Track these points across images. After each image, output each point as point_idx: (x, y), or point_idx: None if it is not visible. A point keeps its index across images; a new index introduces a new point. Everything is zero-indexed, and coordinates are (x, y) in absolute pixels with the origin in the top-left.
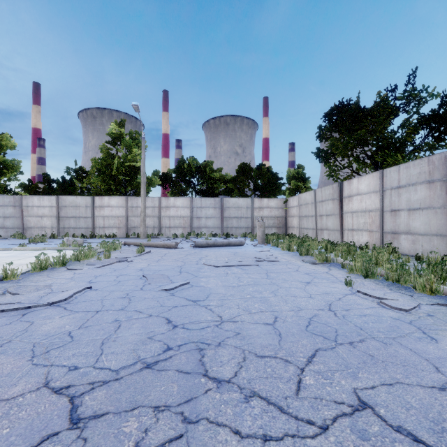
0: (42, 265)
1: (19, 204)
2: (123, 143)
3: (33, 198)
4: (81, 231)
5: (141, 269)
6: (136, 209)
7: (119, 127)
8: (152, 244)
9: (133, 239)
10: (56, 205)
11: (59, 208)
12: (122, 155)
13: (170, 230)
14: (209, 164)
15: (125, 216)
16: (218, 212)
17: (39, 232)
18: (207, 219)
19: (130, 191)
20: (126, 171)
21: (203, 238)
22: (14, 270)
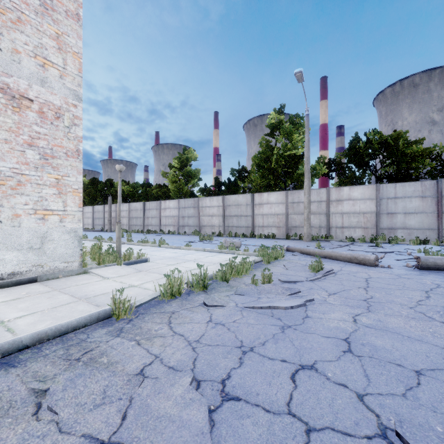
0: (173, 289)
1: (197, 206)
2: (283, 131)
3: (206, 199)
4: (242, 230)
5: (348, 346)
6: (297, 205)
7: (278, 115)
8: (329, 255)
9: (294, 241)
10: (222, 205)
11: (224, 207)
12: (281, 144)
13: (342, 232)
14: (402, 135)
15: (285, 213)
16: (429, 204)
17: (210, 230)
18: (407, 216)
19: (288, 186)
20: (285, 163)
21: (404, 245)
22: (125, 302)
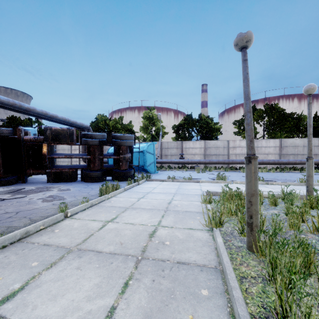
0: None
1: None
2: None
3: None
4: None
5: None
6: None
7: None
8: None
9: None
10: None
11: None
12: None
13: None
14: None
15: None
16: None
17: None
18: None
19: None
20: None
21: None
22: None
